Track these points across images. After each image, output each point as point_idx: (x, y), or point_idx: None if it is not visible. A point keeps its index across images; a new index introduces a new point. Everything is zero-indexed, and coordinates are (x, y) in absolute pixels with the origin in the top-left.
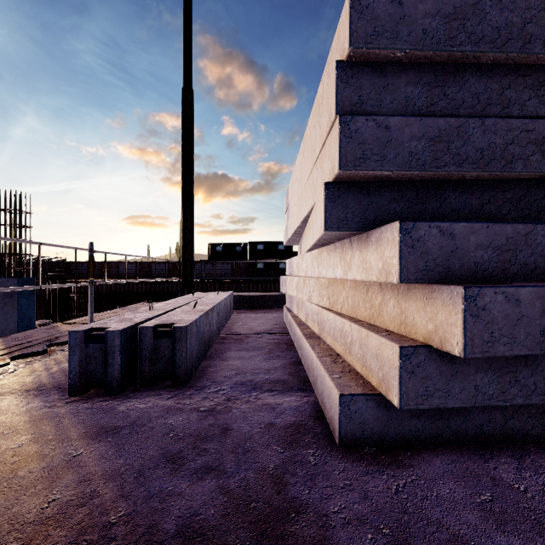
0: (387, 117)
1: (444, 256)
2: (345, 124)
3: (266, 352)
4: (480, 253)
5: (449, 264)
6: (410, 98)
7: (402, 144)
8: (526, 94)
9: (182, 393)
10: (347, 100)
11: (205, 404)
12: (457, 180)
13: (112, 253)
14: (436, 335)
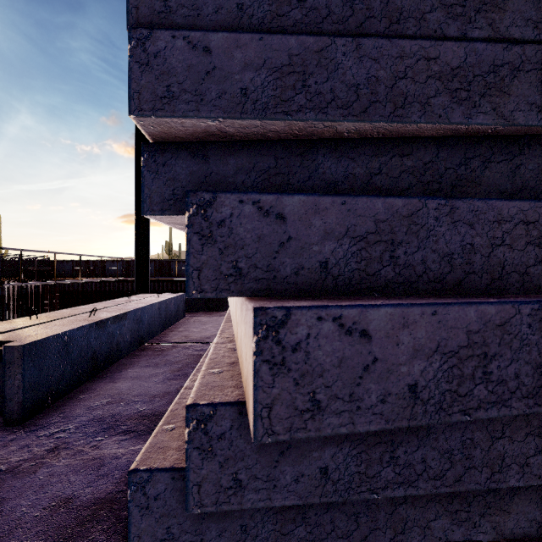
0: (207, 34)
1: (267, 252)
2: (138, 43)
3: (175, 369)
4: (330, 246)
5: (275, 264)
6: (246, 5)
7: (230, 76)
8: (427, 3)
9: (2, 438)
10: (145, 6)
11: (13, 457)
12: (334, 140)
13: (32, 250)
14: (247, 386)
